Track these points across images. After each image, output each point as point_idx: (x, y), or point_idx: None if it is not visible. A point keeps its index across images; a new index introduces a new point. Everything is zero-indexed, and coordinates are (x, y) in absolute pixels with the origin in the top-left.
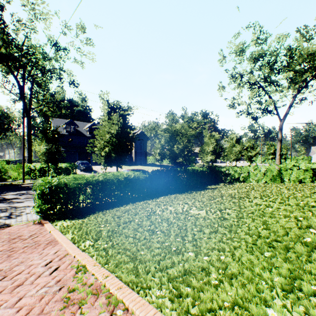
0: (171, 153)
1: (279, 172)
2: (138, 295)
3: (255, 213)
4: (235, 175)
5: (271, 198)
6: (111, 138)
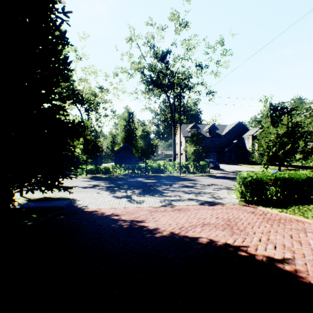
0: None
1: None
2: None
3: None
4: None
5: None
6: (281, 138)
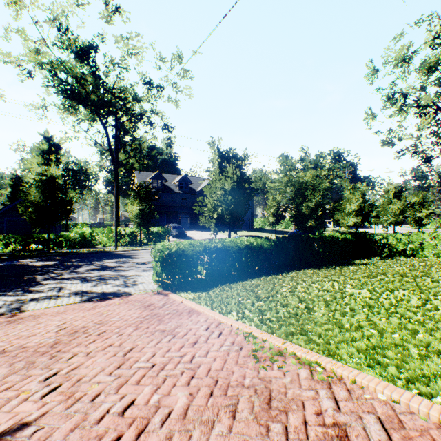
0: (297, 214)
1: None
2: (330, 359)
3: None
4: (398, 246)
5: None
6: (226, 196)
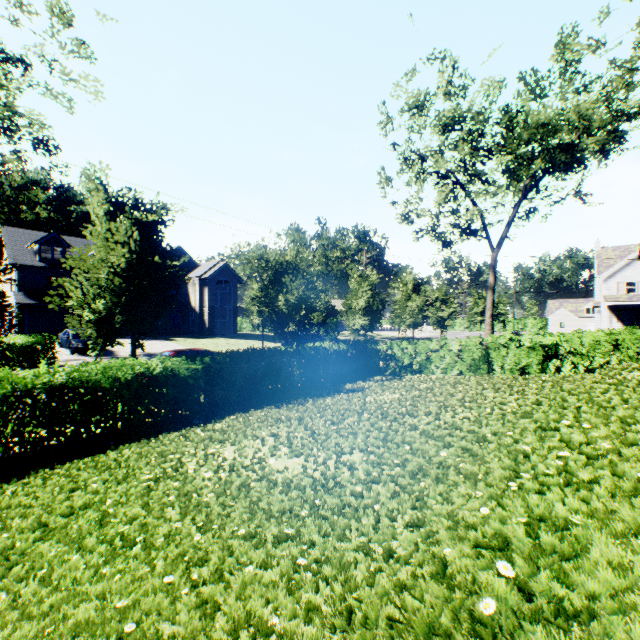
0: (274, 312)
1: (485, 353)
2: None
3: (409, 465)
4: (404, 359)
5: (459, 416)
6: (109, 277)
